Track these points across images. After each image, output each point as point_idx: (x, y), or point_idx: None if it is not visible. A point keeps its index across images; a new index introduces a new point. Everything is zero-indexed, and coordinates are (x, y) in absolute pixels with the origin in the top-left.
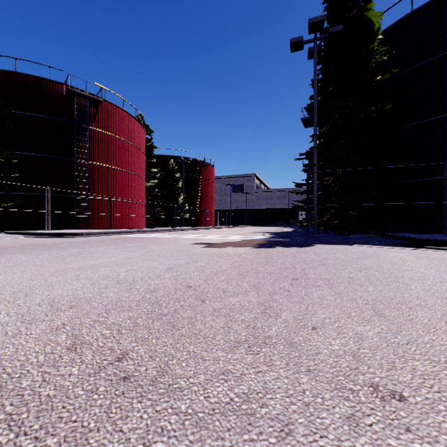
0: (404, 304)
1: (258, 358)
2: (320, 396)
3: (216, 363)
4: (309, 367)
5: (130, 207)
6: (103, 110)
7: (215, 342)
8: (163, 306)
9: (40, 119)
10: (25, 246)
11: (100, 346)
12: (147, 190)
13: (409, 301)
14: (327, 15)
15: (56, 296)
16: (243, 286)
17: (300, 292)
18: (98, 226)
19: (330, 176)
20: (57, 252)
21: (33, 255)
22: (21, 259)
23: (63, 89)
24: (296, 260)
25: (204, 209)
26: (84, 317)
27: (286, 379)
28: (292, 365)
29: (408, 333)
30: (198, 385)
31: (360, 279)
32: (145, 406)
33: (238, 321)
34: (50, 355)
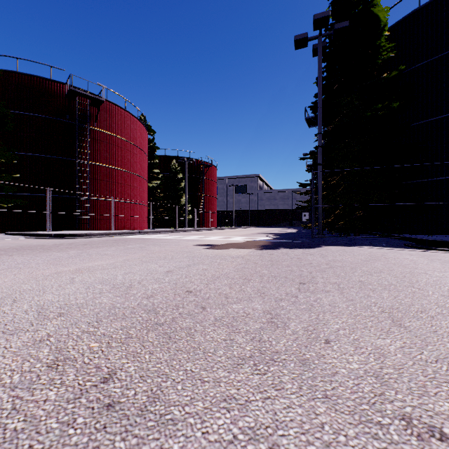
0: (424, 313)
1: (266, 380)
2: (343, 432)
3: (216, 386)
4: (326, 392)
5: (132, 208)
6: (105, 110)
7: (216, 358)
8: (159, 314)
9: (41, 119)
10: (24, 248)
11: (86, 363)
12: (149, 191)
13: (429, 309)
14: (332, 11)
15: (46, 302)
16: (247, 290)
17: (309, 298)
18: (100, 227)
19: (335, 176)
20: (55, 254)
21: (30, 256)
22: (17, 261)
23: (64, 89)
24: (302, 262)
25: (207, 210)
26: (72, 327)
27: (299, 408)
28: (305, 389)
29: (435, 348)
30: (194, 415)
31: (372, 284)
32: (130, 445)
33: (242, 332)
34: (27, 375)
